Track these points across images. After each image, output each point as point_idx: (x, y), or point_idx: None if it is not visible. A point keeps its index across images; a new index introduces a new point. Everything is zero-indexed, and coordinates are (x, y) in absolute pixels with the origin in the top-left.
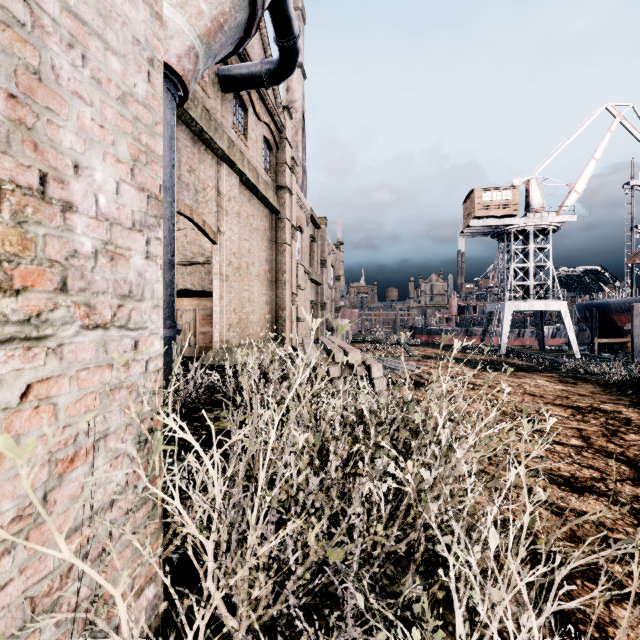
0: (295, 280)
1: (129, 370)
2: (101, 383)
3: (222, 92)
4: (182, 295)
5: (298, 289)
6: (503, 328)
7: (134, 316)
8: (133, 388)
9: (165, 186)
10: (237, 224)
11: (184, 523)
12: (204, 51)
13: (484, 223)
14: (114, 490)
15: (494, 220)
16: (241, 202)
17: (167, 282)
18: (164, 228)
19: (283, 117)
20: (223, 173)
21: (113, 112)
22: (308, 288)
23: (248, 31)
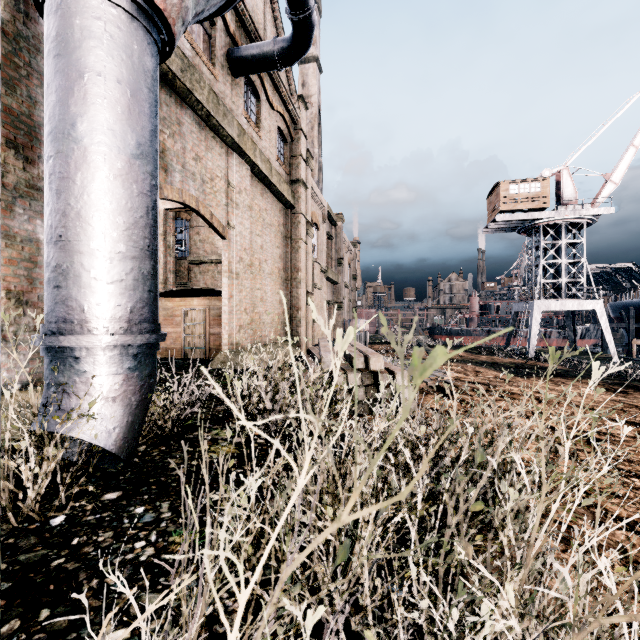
0: (310, 279)
1: None
2: None
3: (232, 76)
4: (193, 294)
5: (314, 288)
6: (532, 329)
7: None
8: None
9: (141, 151)
10: (248, 218)
11: None
12: None
13: (511, 217)
14: None
15: (522, 214)
16: (253, 195)
17: (144, 274)
18: (140, 205)
19: (298, 107)
20: (233, 163)
21: None
22: (324, 287)
23: None
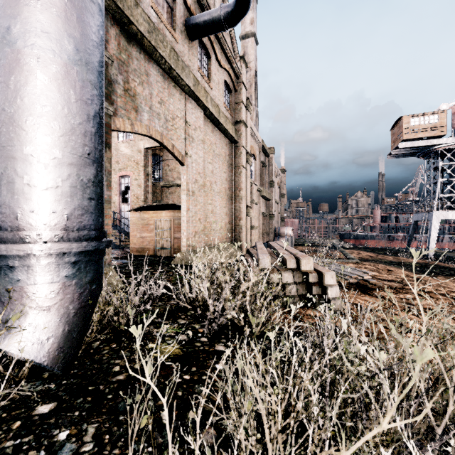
0: (249, 196)
1: None
2: None
3: (189, 40)
4: (163, 209)
5: (252, 203)
6: (431, 235)
7: None
8: None
9: (80, 58)
10: (202, 149)
11: None
12: None
13: (412, 144)
14: None
15: (422, 141)
16: (205, 132)
17: (84, 181)
18: (78, 112)
19: (240, 65)
20: (190, 107)
21: None
22: (260, 203)
23: None
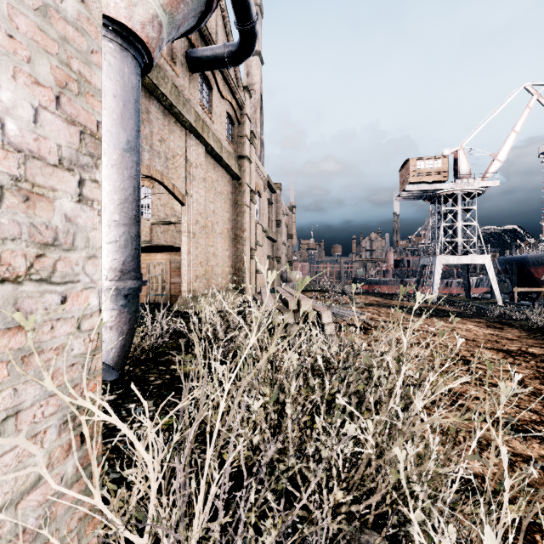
0: (254, 237)
1: (53, 331)
2: (10, 349)
3: (190, 72)
4: (156, 250)
5: (256, 245)
6: (434, 279)
7: (61, 268)
8: (59, 351)
9: (130, 146)
10: (203, 188)
11: (108, 524)
12: (167, 21)
13: (418, 188)
14: (30, 475)
15: (426, 185)
16: (207, 169)
17: (132, 236)
18: (129, 186)
19: (243, 96)
20: (191, 143)
21: (29, 23)
22: (265, 244)
23: (209, 5)
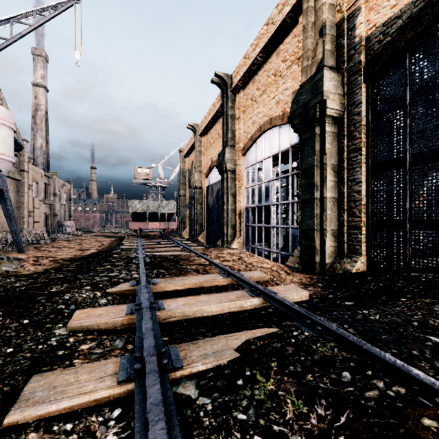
0: (31, 206)
1: None
2: None
3: None
4: None
5: (34, 209)
6: None
7: None
8: None
9: None
10: None
11: None
12: None
13: (138, 181)
14: None
15: (142, 180)
16: None
17: None
18: None
19: (23, 144)
20: None
21: None
22: (43, 207)
23: None
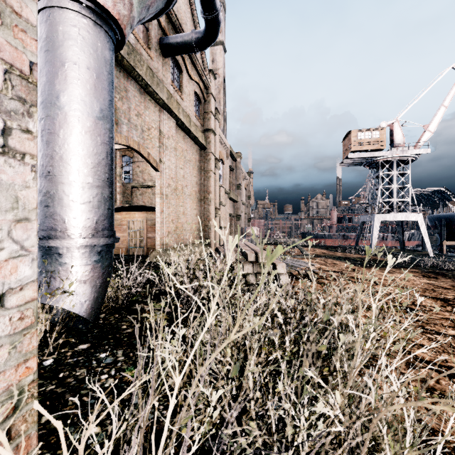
0: (218, 198)
1: None
2: None
3: (163, 57)
4: (135, 210)
5: (220, 205)
6: (373, 234)
7: None
8: None
9: (103, 115)
10: (174, 156)
11: None
12: (138, 0)
13: (358, 155)
14: None
15: (366, 153)
16: (177, 140)
17: (105, 197)
18: (102, 151)
19: (209, 77)
20: (163, 118)
21: None
22: (227, 204)
23: None
